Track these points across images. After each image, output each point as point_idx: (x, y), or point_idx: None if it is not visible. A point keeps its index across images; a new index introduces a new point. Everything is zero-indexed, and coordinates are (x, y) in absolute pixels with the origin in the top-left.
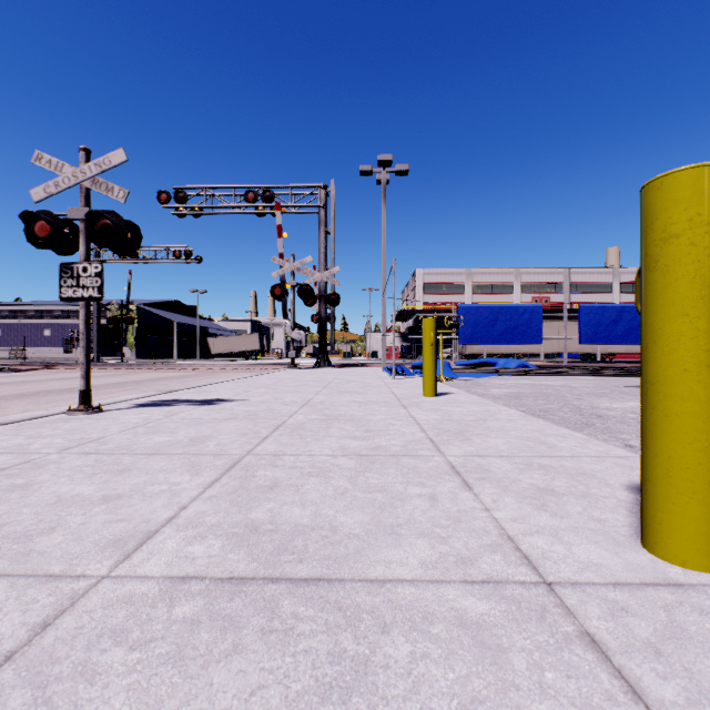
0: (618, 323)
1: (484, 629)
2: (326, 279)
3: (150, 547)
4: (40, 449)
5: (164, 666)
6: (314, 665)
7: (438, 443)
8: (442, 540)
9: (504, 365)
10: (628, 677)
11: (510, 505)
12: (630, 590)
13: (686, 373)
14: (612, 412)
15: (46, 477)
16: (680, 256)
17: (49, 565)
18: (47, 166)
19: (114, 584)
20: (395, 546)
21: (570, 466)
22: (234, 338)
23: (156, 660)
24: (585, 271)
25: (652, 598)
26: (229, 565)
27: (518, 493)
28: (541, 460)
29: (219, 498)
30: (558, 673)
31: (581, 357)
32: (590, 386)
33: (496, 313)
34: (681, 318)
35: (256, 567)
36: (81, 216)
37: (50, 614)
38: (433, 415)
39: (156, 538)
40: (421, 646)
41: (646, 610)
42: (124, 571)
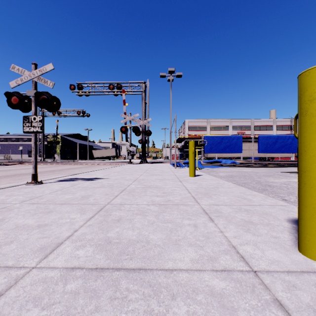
0: (276, 143)
1: (224, 297)
2: (145, 123)
3: (58, 251)
4: (11, 201)
5: None
6: None
7: (197, 198)
8: (200, 248)
9: (225, 162)
10: None
11: (232, 229)
12: (296, 275)
13: None
14: (275, 183)
15: (12, 215)
16: None
17: (7, 261)
18: (17, 71)
19: (38, 271)
20: (177, 251)
21: (259, 210)
22: (104, 150)
23: (55, 315)
24: (260, 120)
25: (308, 279)
26: (95, 261)
27: (236, 223)
28: (245, 207)
29: (93, 226)
30: None
31: (259, 159)
32: (264, 172)
33: (221, 139)
34: None
35: (109, 262)
36: (33, 94)
37: (3, 288)
38: (193, 185)
39: (61, 246)
40: (192, 307)
41: (305, 286)
42: (44, 264)
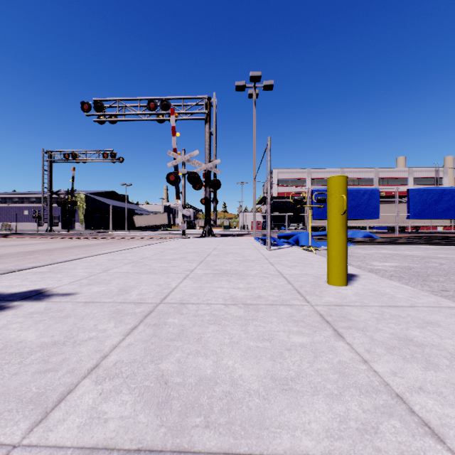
0: (439, 202)
1: None
2: (210, 168)
3: None
4: None
5: None
6: None
7: None
8: None
9: (351, 235)
10: None
11: None
12: None
13: None
14: None
15: None
16: None
17: None
18: None
19: None
20: None
21: None
22: (151, 216)
23: None
24: (388, 170)
25: None
26: None
27: None
28: None
29: None
30: None
31: (388, 229)
32: None
33: None
34: None
35: None
36: None
37: None
38: None
39: None
40: None
41: None
42: None
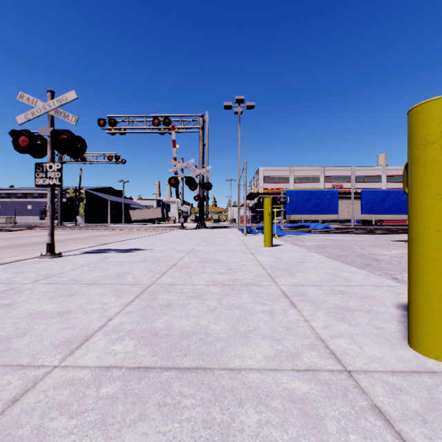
0: (385, 201)
1: (307, 403)
2: (203, 173)
3: (87, 346)
4: (20, 281)
5: (92, 429)
6: (193, 429)
7: (274, 276)
8: (277, 341)
9: (314, 227)
10: (405, 438)
11: (321, 317)
12: (403, 376)
13: (438, 232)
14: (383, 256)
15: (23, 299)
16: (434, 156)
17: (20, 358)
18: (26, 102)
19: (62, 371)
20: (247, 345)
21: (359, 292)
22: (146, 210)
23: (87, 425)
24: (364, 168)
25: (418, 381)
26: (138, 358)
27: (326, 309)
28: (340, 288)
29: (133, 313)
30: (358, 435)
31: (362, 222)
32: (368, 240)
33: (309, 194)
34: (435, 196)
35: (156, 360)
36: (48, 133)
37: (18, 392)
38: (270, 259)
39: (92, 340)
40: (265, 415)
41: (414, 390)
42: (69, 363)
